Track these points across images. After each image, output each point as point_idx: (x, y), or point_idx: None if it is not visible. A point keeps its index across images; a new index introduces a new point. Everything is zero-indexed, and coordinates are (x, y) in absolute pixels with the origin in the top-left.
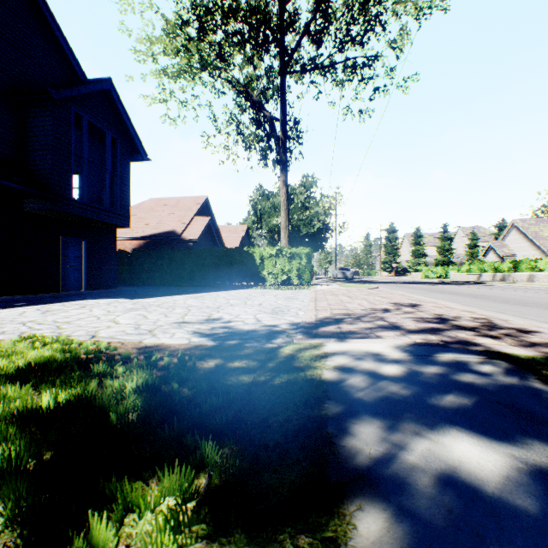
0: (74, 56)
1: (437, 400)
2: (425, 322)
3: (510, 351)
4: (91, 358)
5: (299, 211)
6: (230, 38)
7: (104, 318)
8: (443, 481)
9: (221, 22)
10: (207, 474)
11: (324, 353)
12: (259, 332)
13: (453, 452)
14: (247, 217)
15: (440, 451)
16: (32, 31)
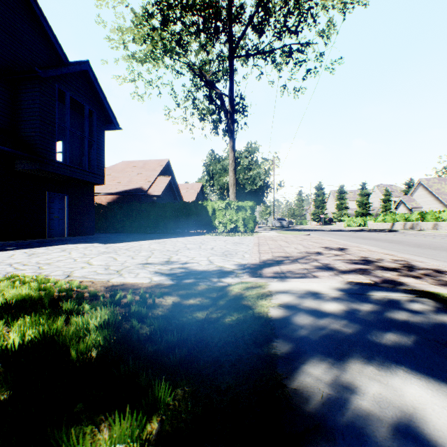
0: (58, 43)
1: (378, 338)
2: (354, 263)
3: (434, 290)
4: (62, 296)
5: (244, 171)
6: (188, 29)
7: (79, 260)
8: (402, 432)
9: (180, 15)
10: (160, 417)
11: (269, 291)
12: (212, 272)
13: (405, 396)
14: (202, 176)
15: (392, 395)
16: (22, 21)
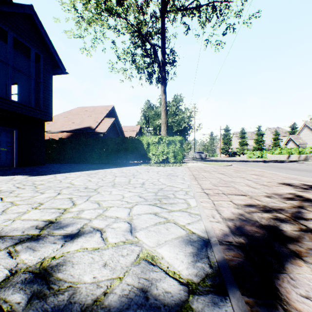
0: None
1: None
2: None
3: None
4: None
5: (172, 116)
6: None
7: None
8: None
9: None
10: None
11: None
12: None
13: None
14: (140, 120)
15: None
16: None
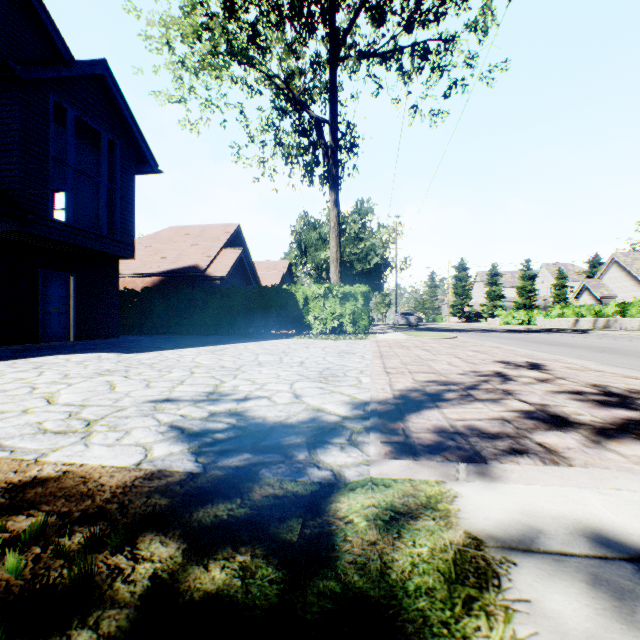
0: (56, 30)
1: None
2: (599, 404)
3: None
4: None
5: (352, 243)
6: (266, 18)
7: (41, 389)
8: None
9: None
10: None
11: (474, 543)
12: (295, 428)
13: None
14: (289, 250)
15: None
16: None
